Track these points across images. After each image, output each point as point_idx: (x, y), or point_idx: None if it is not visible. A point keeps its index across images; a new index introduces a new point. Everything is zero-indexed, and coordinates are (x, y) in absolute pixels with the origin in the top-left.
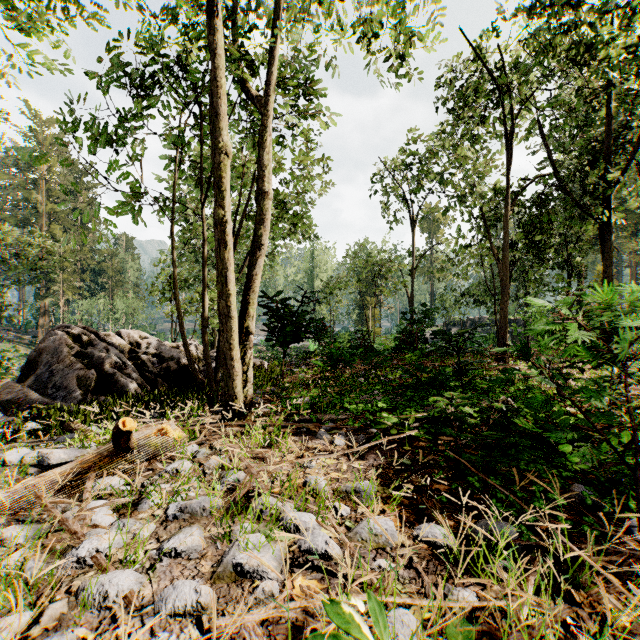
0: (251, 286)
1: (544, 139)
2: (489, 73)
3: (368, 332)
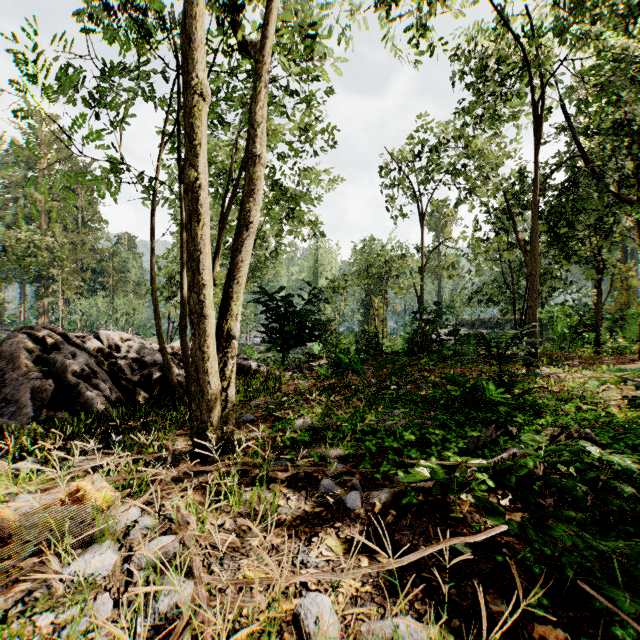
0: (234, 275)
1: (570, 121)
2: (516, 39)
3: (376, 333)
